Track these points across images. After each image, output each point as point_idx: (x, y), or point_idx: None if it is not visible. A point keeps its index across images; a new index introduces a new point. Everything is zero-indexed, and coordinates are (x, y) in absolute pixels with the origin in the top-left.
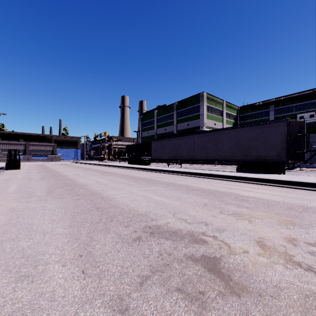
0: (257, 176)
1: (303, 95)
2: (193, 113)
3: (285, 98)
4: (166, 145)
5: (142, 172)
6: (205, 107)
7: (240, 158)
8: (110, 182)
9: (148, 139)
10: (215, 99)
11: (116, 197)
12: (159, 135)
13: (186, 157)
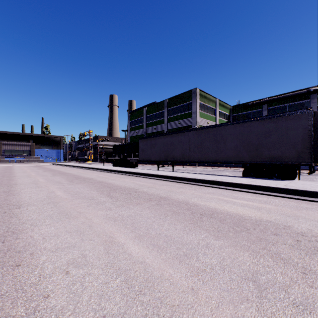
0: (280, 184)
1: (297, 94)
2: (185, 111)
3: (278, 98)
4: (156, 145)
5: (125, 177)
6: (198, 104)
7: (247, 159)
8: (68, 197)
9: (137, 139)
10: (207, 96)
11: (43, 248)
12: (148, 134)
13: (179, 158)
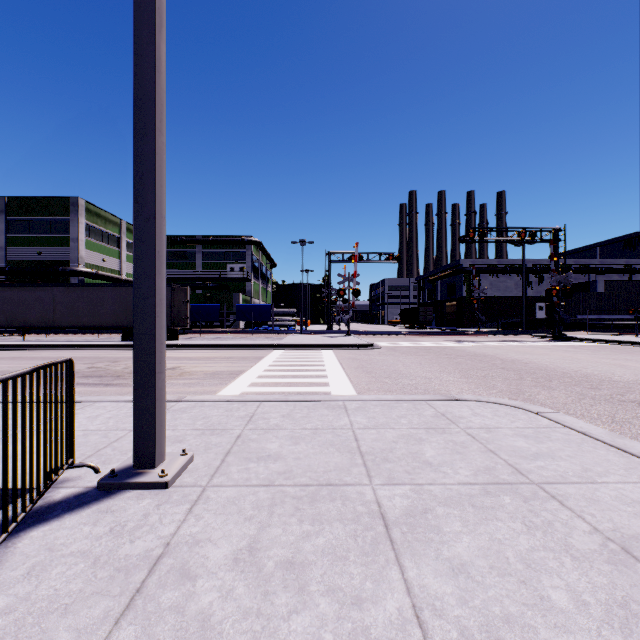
0: None
1: (233, 241)
2: (53, 232)
3: (214, 240)
4: None
5: None
6: (83, 227)
7: (126, 324)
8: None
9: None
10: (104, 215)
11: None
12: None
13: (38, 323)
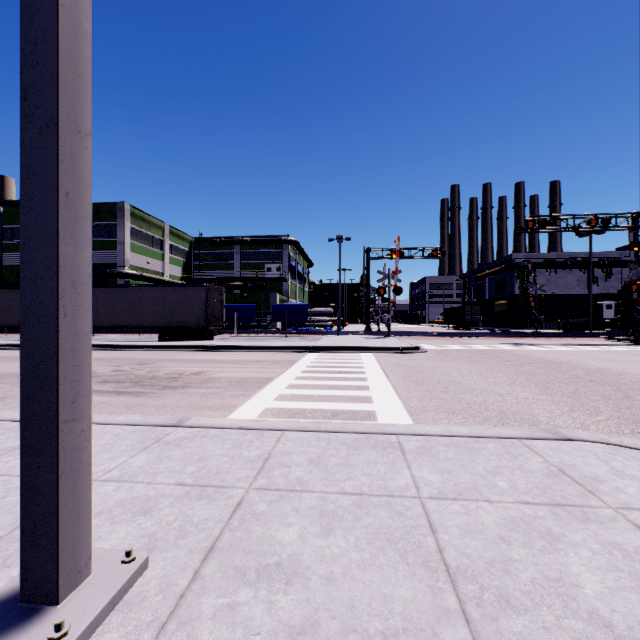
0: (170, 343)
1: (270, 241)
2: (103, 237)
3: (252, 240)
4: None
5: None
6: (129, 230)
7: (162, 324)
8: None
9: None
10: (148, 218)
11: None
12: (9, 267)
13: None
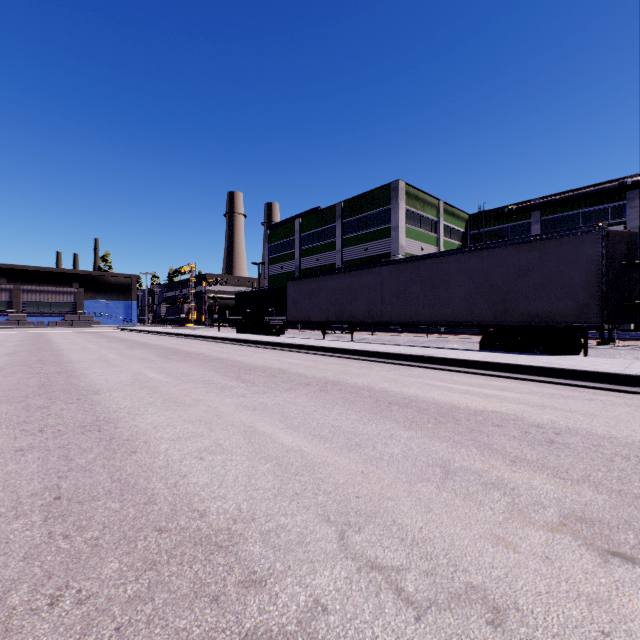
0: (540, 360)
1: (601, 191)
2: (376, 226)
3: (563, 198)
4: (320, 291)
5: (263, 352)
6: (402, 212)
7: (488, 318)
8: (171, 380)
9: (282, 280)
10: (421, 197)
11: (159, 437)
12: (305, 271)
13: (364, 318)
